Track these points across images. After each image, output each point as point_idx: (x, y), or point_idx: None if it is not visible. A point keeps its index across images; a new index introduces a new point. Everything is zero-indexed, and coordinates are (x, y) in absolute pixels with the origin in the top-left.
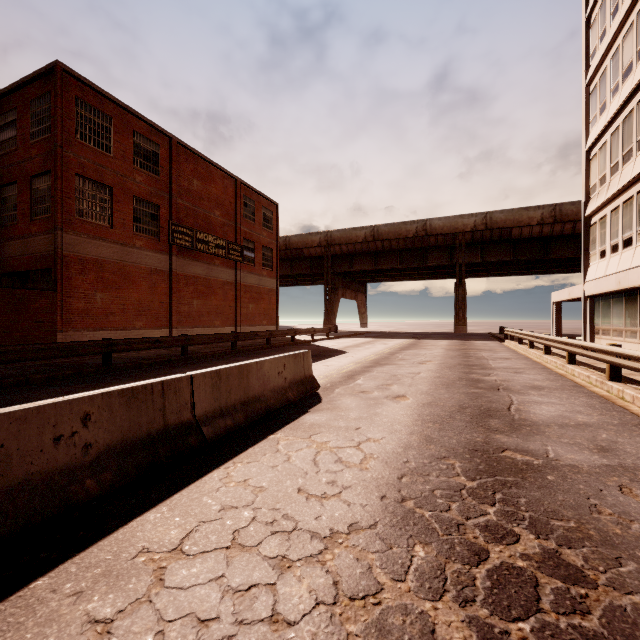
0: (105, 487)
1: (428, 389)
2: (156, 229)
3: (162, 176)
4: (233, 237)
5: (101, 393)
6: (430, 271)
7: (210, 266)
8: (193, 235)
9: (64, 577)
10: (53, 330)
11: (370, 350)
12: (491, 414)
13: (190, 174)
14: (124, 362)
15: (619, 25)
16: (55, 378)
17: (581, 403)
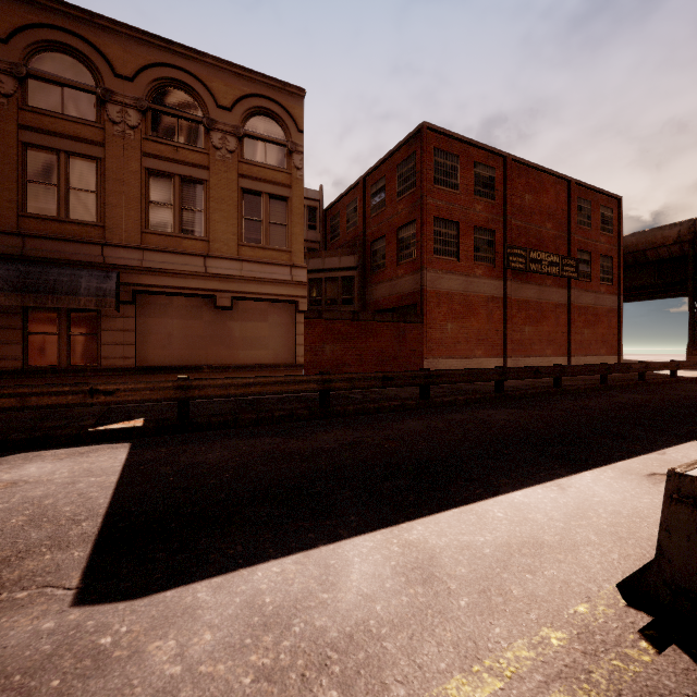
0: None
1: None
2: (491, 255)
3: (497, 199)
4: (565, 250)
5: None
6: None
7: (541, 287)
8: (526, 255)
9: None
10: (421, 357)
11: None
12: None
13: (522, 190)
14: (507, 390)
15: None
16: (470, 400)
17: None
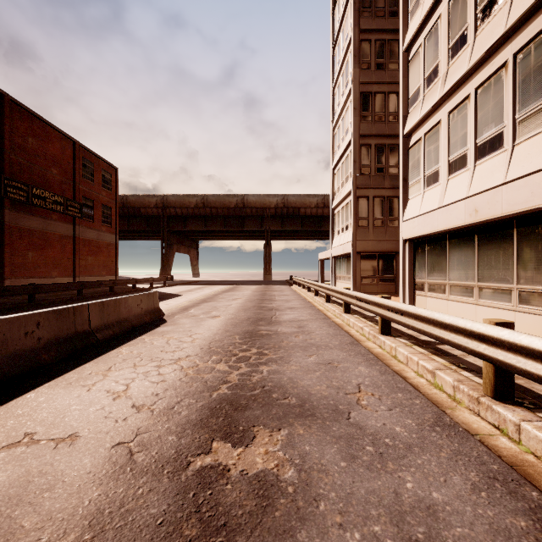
0: (52, 359)
1: (234, 312)
2: None
3: None
4: (71, 194)
5: (44, 311)
6: (247, 234)
7: (47, 220)
8: (28, 190)
9: (60, 381)
10: None
11: (200, 293)
12: (262, 320)
13: (25, 132)
14: None
15: (344, 104)
16: None
17: (307, 313)
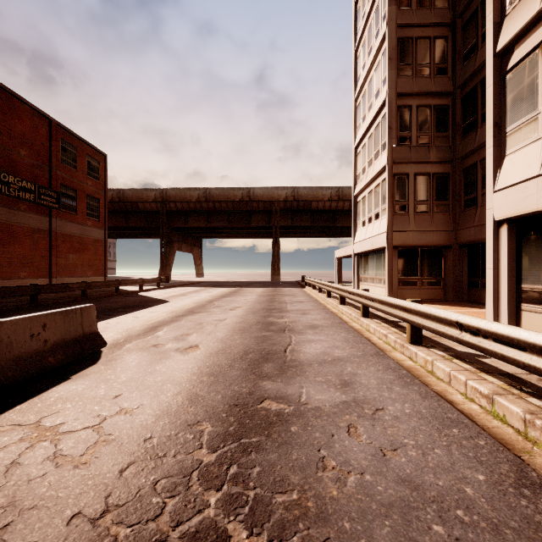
0: None
1: (224, 336)
2: None
3: None
4: (47, 181)
5: None
6: (254, 231)
7: (12, 210)
8: None
9: None
10: None
11: (192, 299)
12: (268, 358)
13: None
14: None
15: (372, 60)
16: None
17: (341, 338)
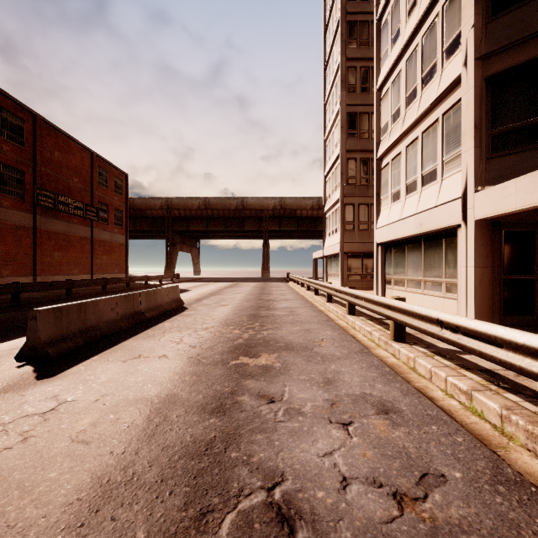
0: (126, 327)
1: (239, 302)
2: (21, 191)
3: (27, 147)
4: (89, 200)
5: (119, 295)
6: (247, 234)
7: (69, 224)
8: (55, 198)
9: (138, 337)
10: None
11: (206, 289)
12: (262, 307)
13: (52, 146)
14: (25, 300)
15: (333, 121)
16: None
17: (298, 303)
